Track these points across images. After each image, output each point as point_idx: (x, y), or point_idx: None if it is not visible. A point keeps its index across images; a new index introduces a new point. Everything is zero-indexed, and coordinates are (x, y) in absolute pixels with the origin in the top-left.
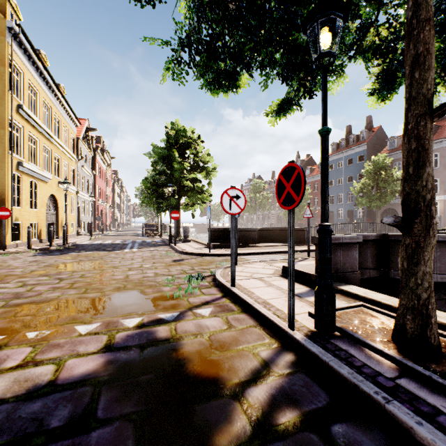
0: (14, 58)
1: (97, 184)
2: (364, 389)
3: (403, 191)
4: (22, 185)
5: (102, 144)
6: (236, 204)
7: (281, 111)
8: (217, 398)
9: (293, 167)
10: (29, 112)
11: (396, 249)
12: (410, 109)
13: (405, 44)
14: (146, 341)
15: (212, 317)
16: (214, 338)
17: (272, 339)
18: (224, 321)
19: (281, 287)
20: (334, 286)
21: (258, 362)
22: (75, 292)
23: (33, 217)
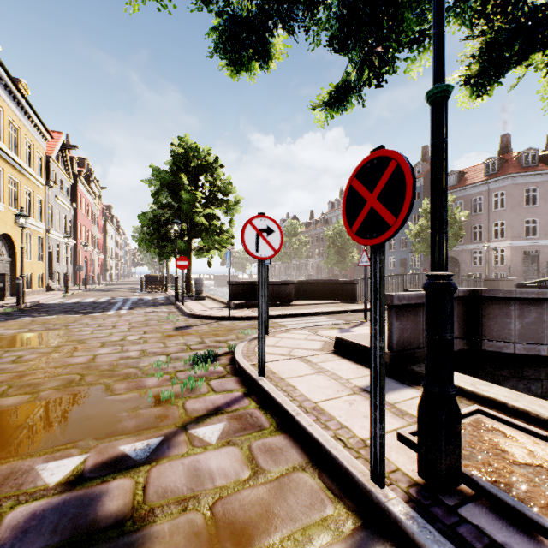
0: None
1: (80, 221)
2: None
3: None
4: None
5: (87, 169)
6: (267, 242)
7: (336, 103)
8: None
9: (383, 158)
10: None
11: (491, 309)
12: None
13: None
14: (69, 532)
15: (222, 446)
16: (221, 510)
17: (339, 504)
18: (245, 457)
19: (338, 374)
20: (420, 372)
21: None
22: None
23: None
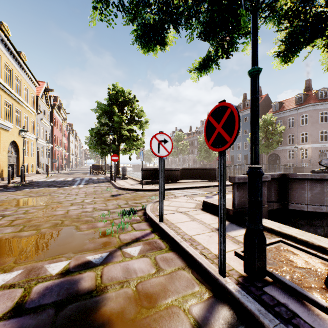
0: None
1: (55, 133)
2: None
3: None
4: None
5: (58, 102)
6: (164, 147)
7: (203, 68)
8: None
9: (224, 106)
10: None
11: (293, 185)
12: None
13: None
14: (66, 295)
15: (140, 257)
16: (141, 287)
17: (202, 285)
18: (153, 263)
19: (204, 221)
20: None
21: (191, 325)
22: (11, 230)
23: None
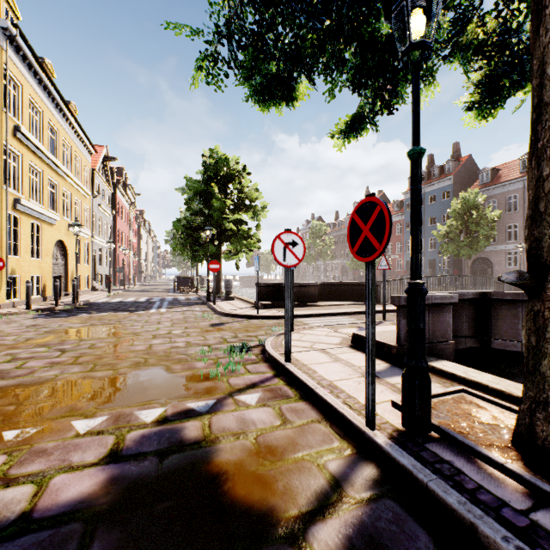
0: (9, 67)
1: (118, 227)
2: (486, 531)
3: (530, 236)
4: (21, 228)
5: (124, 177)
6: (292, 253)
7: (351, 131)
8: (266, 543)
9: (372, 203)
10: (29, 136)
11: (499, 311)
12: (540, 119)
13: (532, 30)
14: (168, 444)
15: (260, 407)
16: (262, 440)
17: (343, 441)
18: (277, 413)
19: (352, 363)
20: None
21: (326, 480)
22: (79, 369)
23: (35, 268)
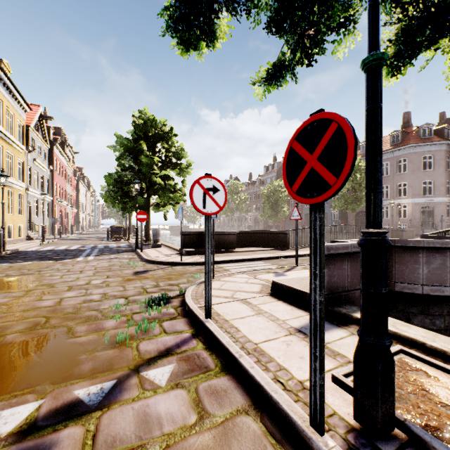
0: None
1: (55, 181)
2: None
3: None
4: None
5: (62, 137)
6: (213, 200)
7: (273, 79)
8: None
9: (323, 120)
10: None
11: (402, 257)
12: None
13: None
14: None
15: (171, 389)
16: None
17: None
18: (192, 400)
19: (276, 315)
20: (346, 313)
21: None
22: None
23: None
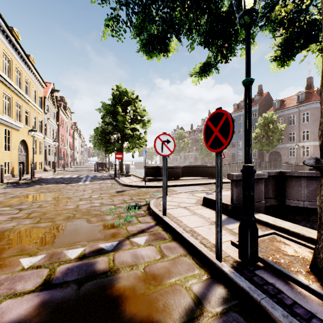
0: None
1: (60, 132)
2: None
3: None
4: None
5: (64, 102)
6: (167, 147)
7: (203, 73)
8: None
9: (220, 113)
10: (3, 75)
11: (290, 182)
12: None
13: None
14: (85, 274)
15: (146, 246)
16: (148, 269)
17: (201, 269)
18: (157, 250)
19: (204, 215)
20: None
21: (191, 299)
22: (30, 222)
23: (7, 157)
